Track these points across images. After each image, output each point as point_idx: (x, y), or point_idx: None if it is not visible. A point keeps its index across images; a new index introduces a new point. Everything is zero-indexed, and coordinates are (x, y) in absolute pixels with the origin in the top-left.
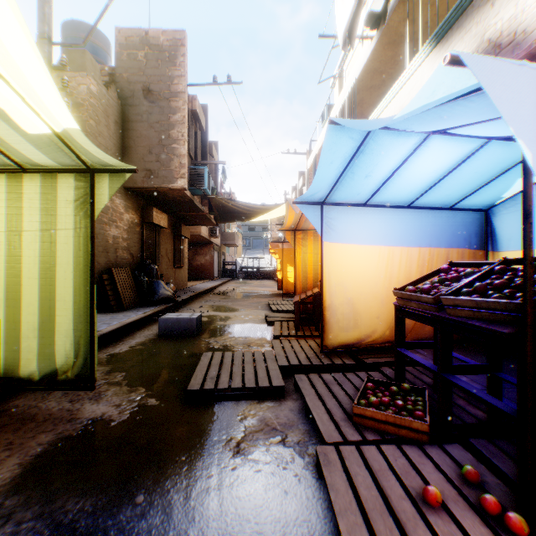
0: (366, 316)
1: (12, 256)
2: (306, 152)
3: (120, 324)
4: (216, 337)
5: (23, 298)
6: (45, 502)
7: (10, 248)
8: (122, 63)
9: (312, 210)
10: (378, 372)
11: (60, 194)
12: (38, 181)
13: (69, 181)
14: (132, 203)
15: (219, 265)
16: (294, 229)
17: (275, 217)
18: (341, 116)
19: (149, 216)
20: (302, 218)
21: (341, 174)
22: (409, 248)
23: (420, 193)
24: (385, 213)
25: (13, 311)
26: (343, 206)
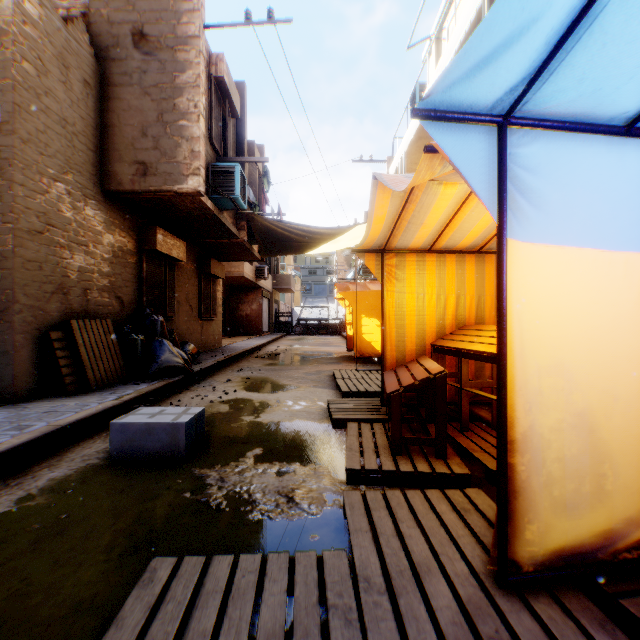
0: (627, 465)
1: None
2: (387, 158)
3: (43, 430)
4: (226, 462)
5: None
6: None
7: None
8: None
9: (471, 142)
10: None
11: None
12: None
13: None
14: (121, 218)
15: (271, 316)
16: (381, 249)
17: (343, 247)
18: None
19: (151, 241)
20: (400, 223)
21: None
22: None
23: None
24: None
25: None
26: (562, 133)
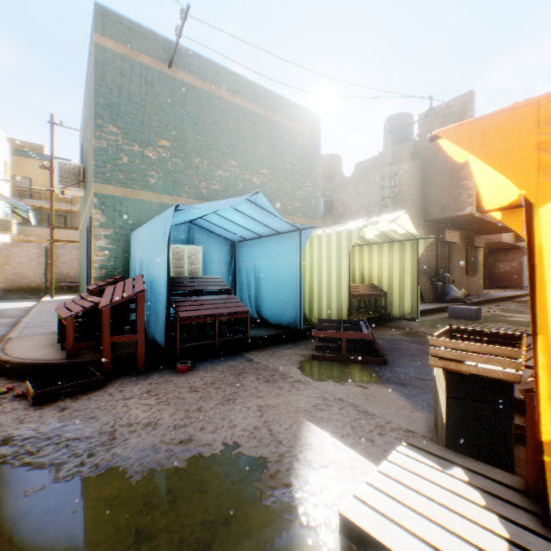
0: None
1: (389, 272)
2: None
3: (423, 308)
4: (490, 323)
5: (393, 286)
6: (410, 338)
7: (389, 269)
8: (422, 136)
9: None
10: None
11: (405, 249)
12: (398, 245)
13: (409, 243)
14: (429, 229)
15: None
16: None
17: None
18: None
19: (442, 236)
20: None
21: None
22: None
23: None
24: None
25: (390, 291)
26: None
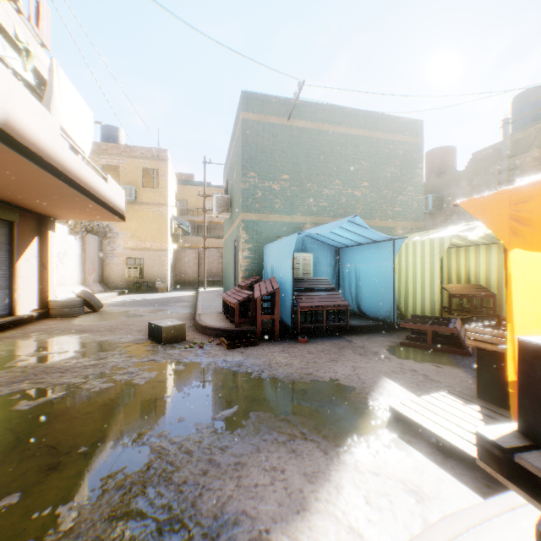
0: None
1: (497, 273)
2: None
3: None
4: None
5: (501, 288)
6: None
7: (497, 270)
8: None
9: None
10: None
11: None
12: None
13: None
14: None
15: None
16: None
17: None
18: None
19: None
20: None
21: None
22: None
23: None
24: None
25: (498, 292)
26: None
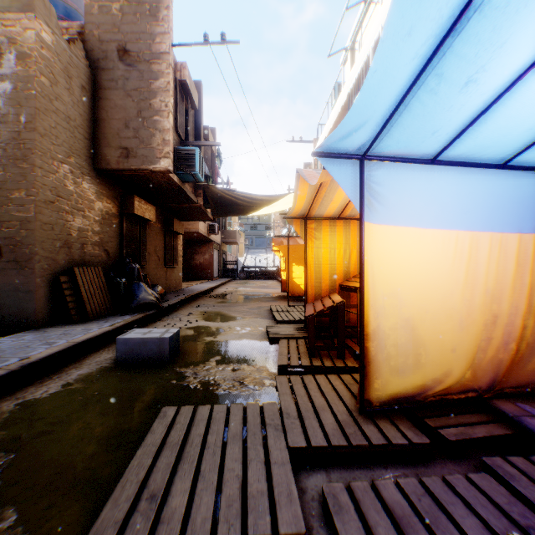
0: (434, 349)
1: None
2: (313, 139)
3: (66, 345)
4: (197, 364)
5: None
6: None
7: None
8: (93, 17)
9: (345, 168)
10: (488, 474)
11: None
12: None
13: None
14: (108, 189)
15: (220, 264)
16: (304, 217)
17: (278, 210)
18: (358, 85)
19: (130, 206)
20: (316, 200)
21: (414, 80)
22: (503, 234)
23: (534, 137)
24: (465, 177)
25: None
26: (397, 163)
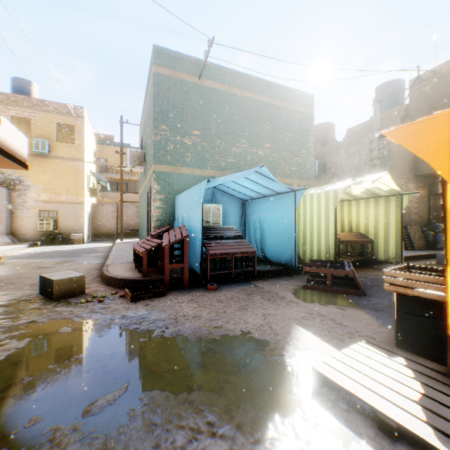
0: None
1: (374, 222)
2: None
3: (410, 254)
4: None
5: (378, 235)
6: None
7: (374, 220)
8: (412, 100)
9: None
10: None
11: (389, 203)
12: (383, 199)
13: (393, 198)
14: (419, 183)
15: None
16: None
17: None
18: None
19: (433, 189)
20: None
21: None
22: None
23: None
24: None
25: (375, 238)
26: None
